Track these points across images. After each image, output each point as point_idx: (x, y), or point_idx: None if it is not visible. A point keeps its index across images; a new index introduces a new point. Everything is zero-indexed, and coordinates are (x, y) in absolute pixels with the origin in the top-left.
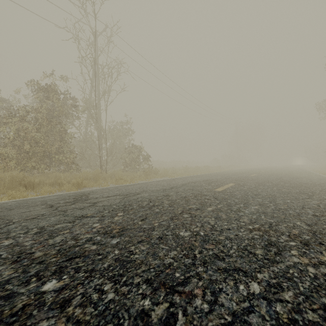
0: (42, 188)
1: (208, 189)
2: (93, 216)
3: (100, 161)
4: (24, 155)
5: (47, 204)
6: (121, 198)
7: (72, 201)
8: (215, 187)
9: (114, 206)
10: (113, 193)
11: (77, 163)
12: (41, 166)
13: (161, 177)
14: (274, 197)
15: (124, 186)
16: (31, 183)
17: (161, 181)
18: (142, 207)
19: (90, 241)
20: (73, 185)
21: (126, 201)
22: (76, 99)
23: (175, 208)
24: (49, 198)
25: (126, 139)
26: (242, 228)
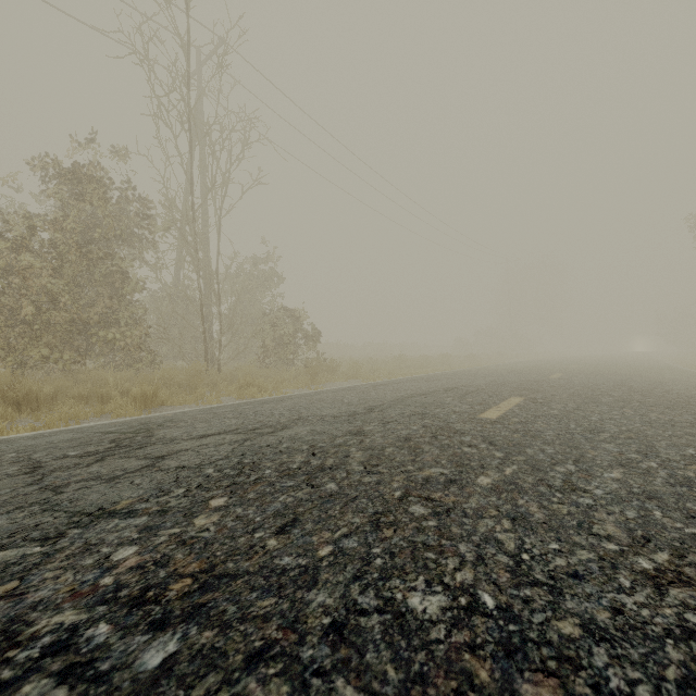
0: (55, 408)
1: (463, 413)
2: (132, 510)
3: (204, 344)
4: (22, 330)
5: (28, 461)
6: (236, 443)
7: (101, 450)
8: (478, 407)
9: (209, 468)
10: (222, 424)
11: (157, 348)
12: (64, 356)
13: (345, 379)
14: (645, 440)
15: (255, 403)
16: (33, 396)
17: (344, 390)
18: (288, 474)
19: (60, 656)
20: (135, 400)
21: (247, 453)
22: (148, 201)
23: (385, 477)
24: (50, 439)
25: (264, 295)
26: (619, 570)
